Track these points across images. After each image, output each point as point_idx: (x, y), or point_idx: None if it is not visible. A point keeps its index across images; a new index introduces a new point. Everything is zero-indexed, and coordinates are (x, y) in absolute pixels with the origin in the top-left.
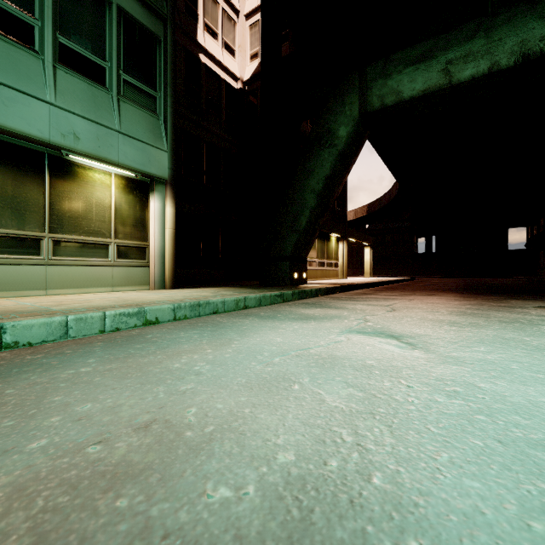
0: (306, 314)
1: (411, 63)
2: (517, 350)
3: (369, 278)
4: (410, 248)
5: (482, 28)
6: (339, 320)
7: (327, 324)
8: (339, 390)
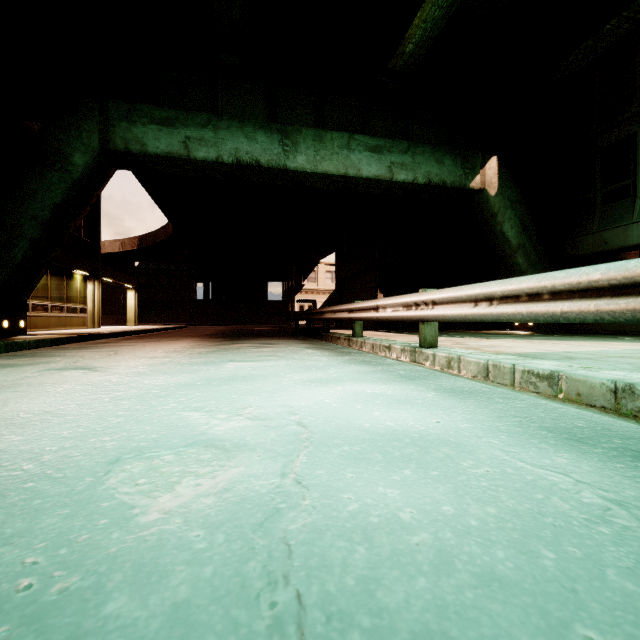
0: (6, 364)
1: (156, 122)
2: (166, 365)
3: (133, 326)
4: (188, 293)
5: (212, 123)
6: (45, 364)
7: (27, 368)
8: (7, 394)
